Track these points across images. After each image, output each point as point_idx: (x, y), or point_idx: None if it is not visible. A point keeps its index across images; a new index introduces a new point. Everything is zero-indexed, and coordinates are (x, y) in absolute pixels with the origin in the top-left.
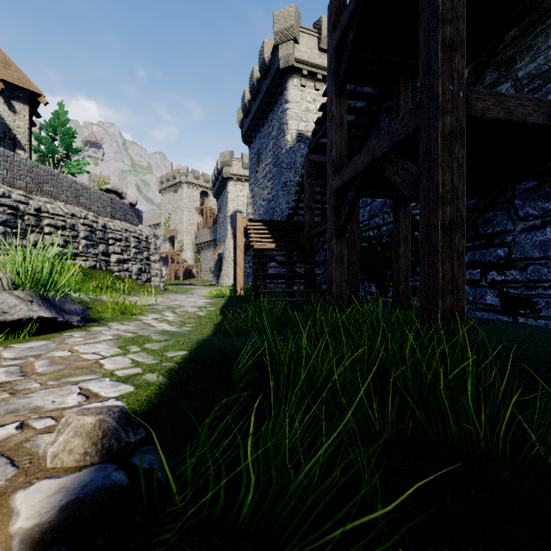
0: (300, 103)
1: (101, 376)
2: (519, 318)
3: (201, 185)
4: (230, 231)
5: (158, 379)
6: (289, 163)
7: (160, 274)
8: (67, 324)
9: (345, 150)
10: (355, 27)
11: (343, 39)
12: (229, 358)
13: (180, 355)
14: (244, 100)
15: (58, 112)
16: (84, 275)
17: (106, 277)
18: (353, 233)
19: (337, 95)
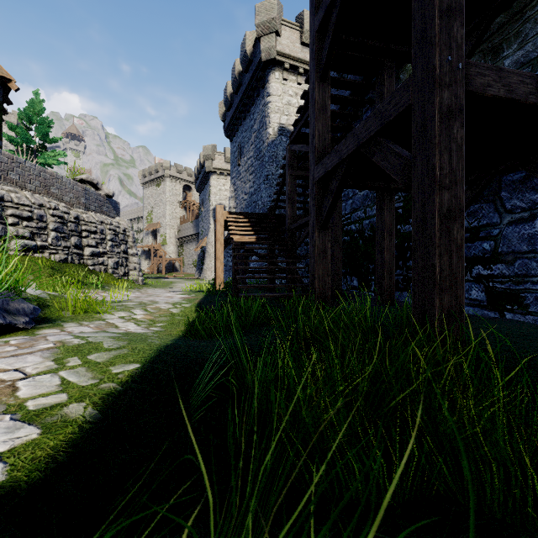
0: (282, 97)
1: (1, 412)
2: (506, 313)
3: (184, 179)
4: (212, 224)
5: (85, 412)
6: (271, 156)
7: (139, 267)
8: (10, 326)
9: (328, 138)
10: (339, 6)
11: (327, 19)
12: (191, 372)
13: (129, 371)
14: (226, 93)
15: (33, 101)
16: (53, 269)
17: (78, 271)
18: (335, 226)
19: (319, 80)
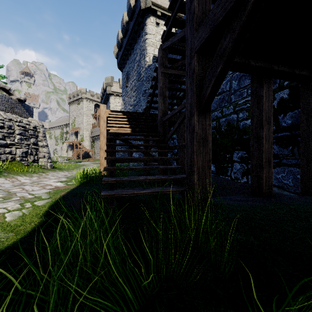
0: (156, 35)
1: None
2: None
3: (95, 100)
4: None
5: None
6: (148, 76)
7: (48, 156)
8: None
9: (209, 2)
10: None
11: None
12: None
13: None
14: (118, 38)
15: None
16: None
17: None
18: None
19: None
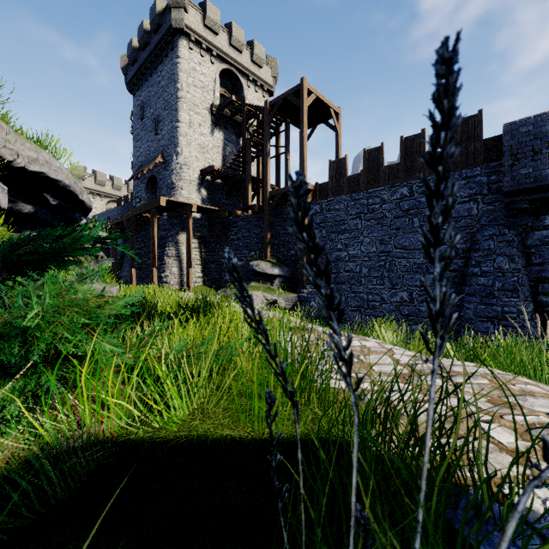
0: None
1: None
2: None
3: None
4: None
5: None
6: None
7: None
8: None
9: None
10: None
11: None
12: None
13: None
14: None
15: None
16: None
17: None
18: None
19: None
